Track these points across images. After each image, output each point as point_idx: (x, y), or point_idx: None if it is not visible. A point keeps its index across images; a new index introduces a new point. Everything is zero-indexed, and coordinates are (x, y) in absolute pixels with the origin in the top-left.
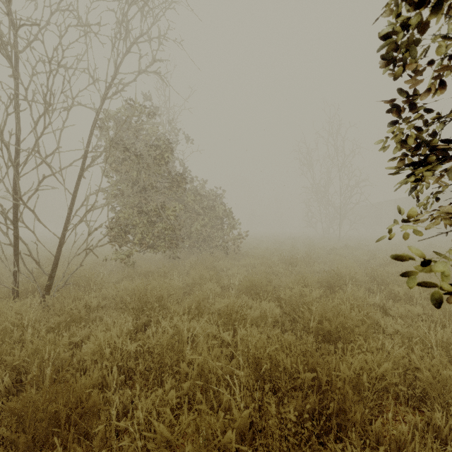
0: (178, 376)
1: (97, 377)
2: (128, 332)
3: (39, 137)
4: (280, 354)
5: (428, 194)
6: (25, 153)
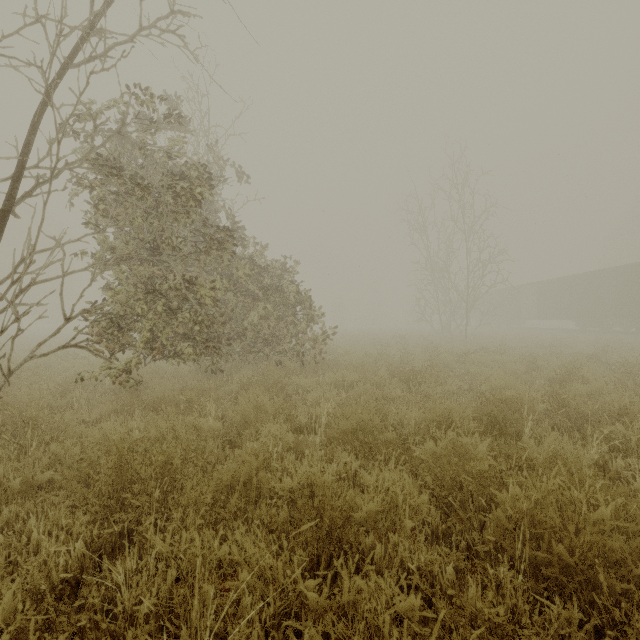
0: None
1: None
2: (73, 566)
3: None
4: None
5: (585, 275)
6: None
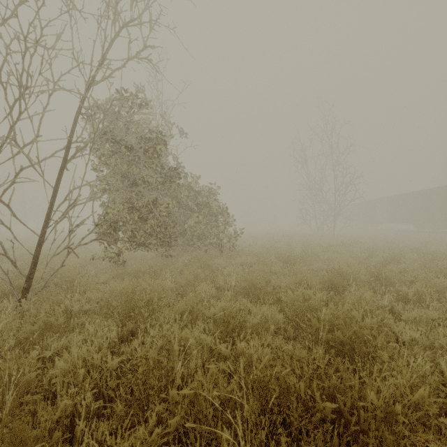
0: (165, 405)
1: (64, 409)
2: (111, 343)
3: (15, 123)
4: (289, 376)
5: (420, 192)
6: (16, 150)
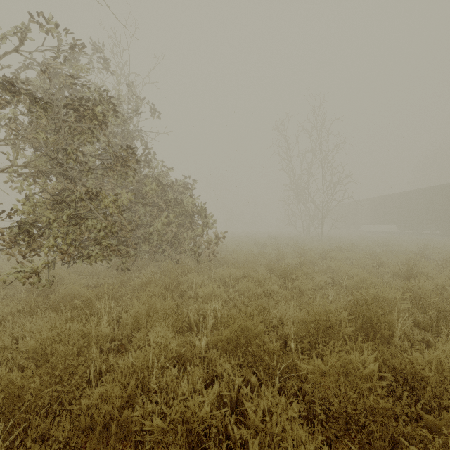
0: None
1: None
2: None
3: None
4: None
5: (404, 193)
6: None
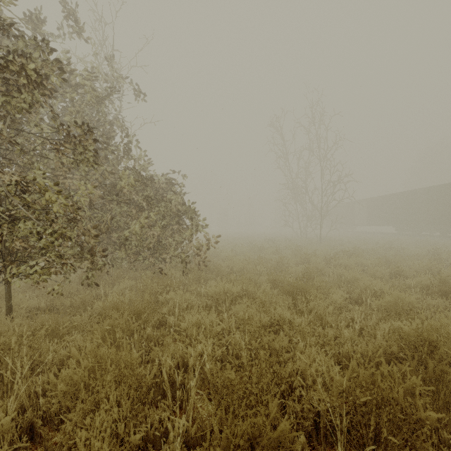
0: None
1: None
2: None
3: None
4: None
5: (402, 193)
6: None
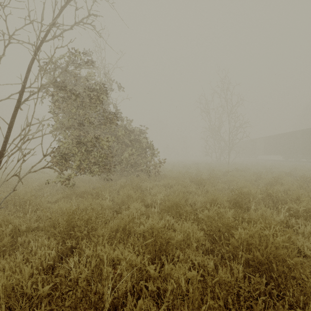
0: None
1: None
2: (51, 261)
3: None
4: None
5: (287, 133)
6: None
